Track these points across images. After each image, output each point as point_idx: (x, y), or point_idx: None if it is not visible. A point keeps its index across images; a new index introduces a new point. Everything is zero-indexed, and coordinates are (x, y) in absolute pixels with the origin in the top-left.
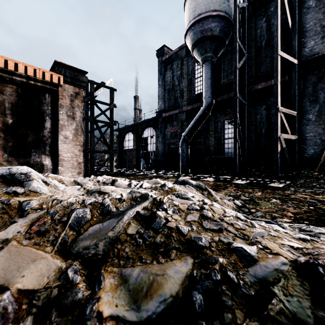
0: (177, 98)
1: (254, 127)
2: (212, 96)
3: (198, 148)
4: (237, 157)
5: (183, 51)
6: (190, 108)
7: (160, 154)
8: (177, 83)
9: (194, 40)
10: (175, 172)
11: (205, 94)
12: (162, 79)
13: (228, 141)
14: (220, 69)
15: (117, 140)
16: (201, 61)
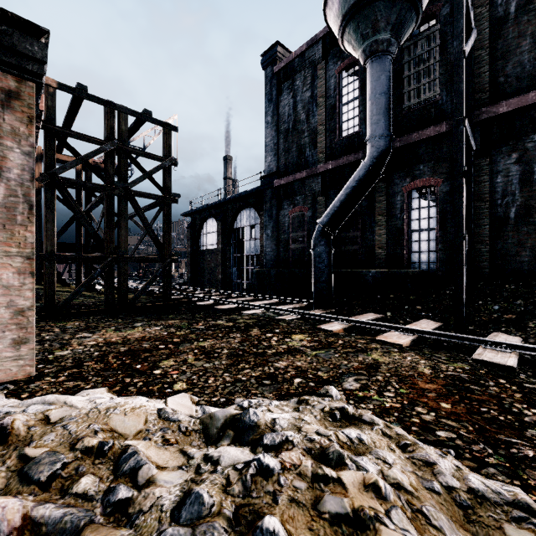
0: (304, 148)
1: (488, 203)
2: (388, 134)
3: (349, 249)
4: (464, 277)
5: (316, 49)
6: (331, 166)
7: (269, 261)
8: (305, 116)
9: (347, 4)
10: (301, 303)
11: (372, 129)
12: (272, 112)
13: (420, 236)
14: (401, 78)
15: (187, 232)
16: (364, 54)
